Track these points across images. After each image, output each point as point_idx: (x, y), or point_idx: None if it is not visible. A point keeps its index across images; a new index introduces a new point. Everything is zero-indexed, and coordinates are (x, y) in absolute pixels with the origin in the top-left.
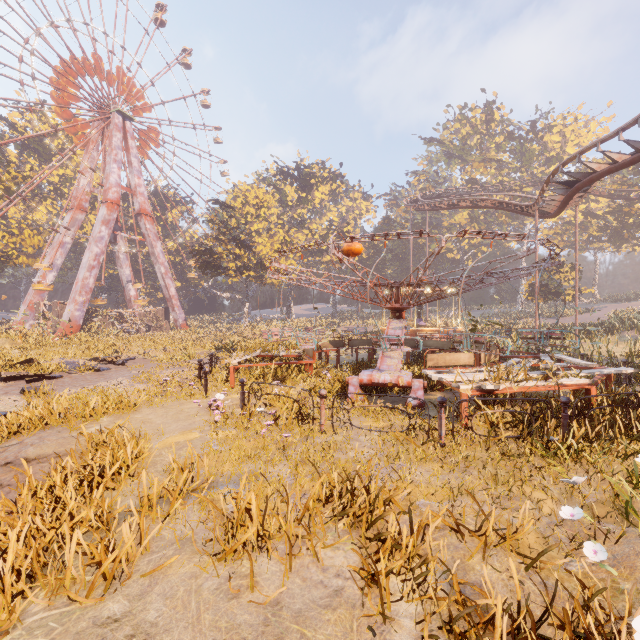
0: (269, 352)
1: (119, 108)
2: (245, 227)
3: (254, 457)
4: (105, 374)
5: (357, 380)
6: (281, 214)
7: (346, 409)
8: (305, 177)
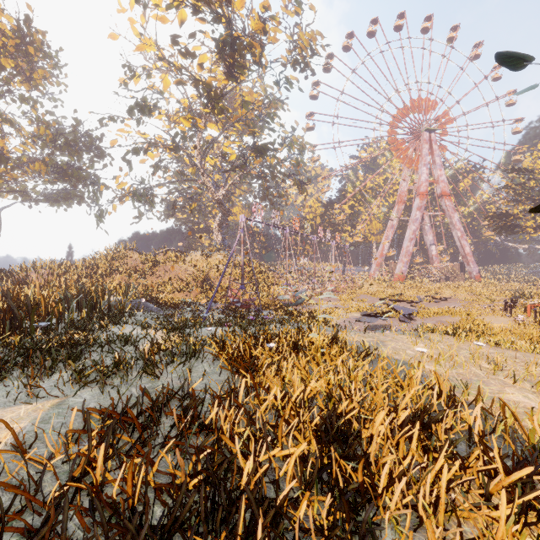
0: None
1: (426, 128)
2: None
3: (538, 331)
4: (440, 304)
5: None
6: None
7: None
8: None
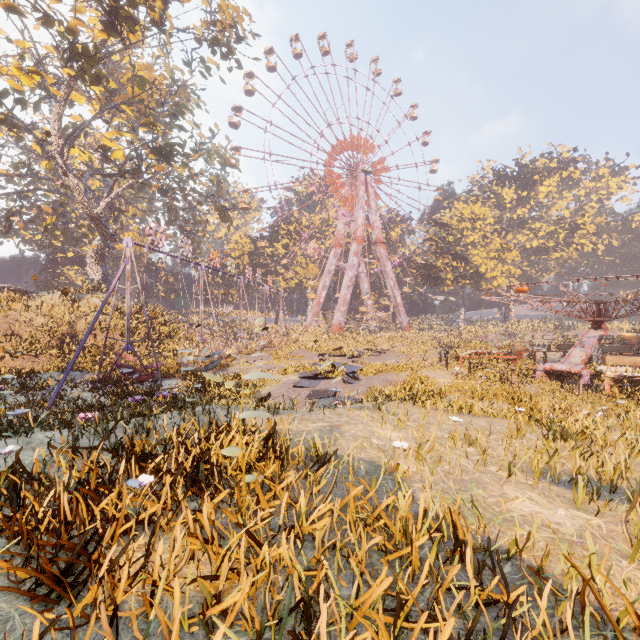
0: (484, 350)
1: (363, 168)
2: (461, 240)
3: None
4: (380, 358)
5: (542, 368)
6: (498, 217)
7: (525, 377)
8: (526, 175)
